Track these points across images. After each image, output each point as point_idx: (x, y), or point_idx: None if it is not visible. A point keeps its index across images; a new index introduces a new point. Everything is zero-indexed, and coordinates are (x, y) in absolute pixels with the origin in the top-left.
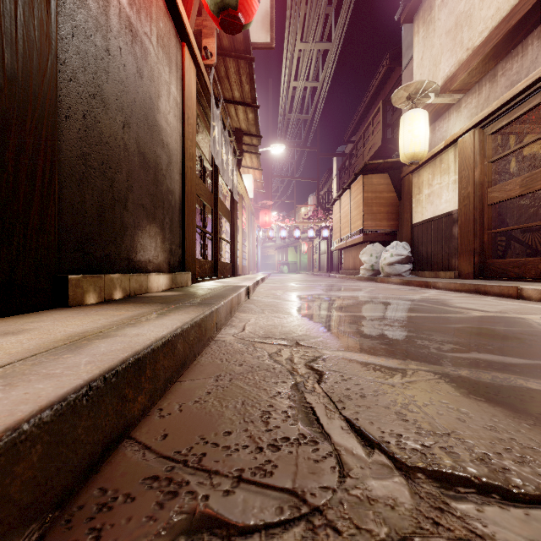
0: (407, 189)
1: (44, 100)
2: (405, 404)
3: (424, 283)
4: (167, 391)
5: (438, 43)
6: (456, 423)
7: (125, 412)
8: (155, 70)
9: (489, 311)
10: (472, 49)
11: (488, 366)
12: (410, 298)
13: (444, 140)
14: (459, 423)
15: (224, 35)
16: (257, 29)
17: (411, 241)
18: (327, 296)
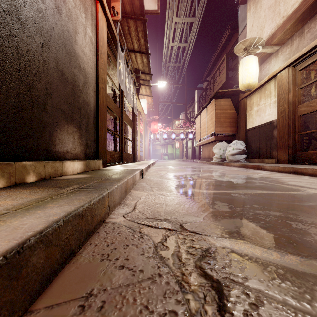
0: (242, 108)
1: None
2: None
3: (256, 166)
4: None
5: (263, 15)
6: None
7: None
8: (73, 12)
9: None
10: (287, 16)
11: None
12: (252, 177)
13: (267, 76)
14: None
15: (126, 3)
16: (148, 1)
17: (245, 140)
18: (195, 175)
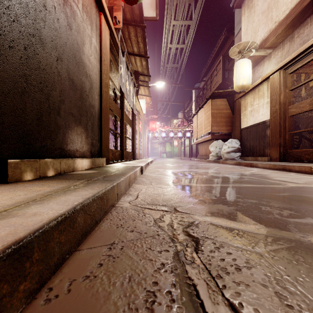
0: (237, 108)
1: None
2: (280, 280)
3: (249, 164)
4: (64, 263)
5: (257, 19)
6: None
7: None
8: (81, 26)
9: (298, 183)
10: (278, 22)
11: None
12: (243, 174)
13: (260, 78)
14: None
15: (127, 11)
16: (147, 8)
17: (240, 139)
18: (191, 172)
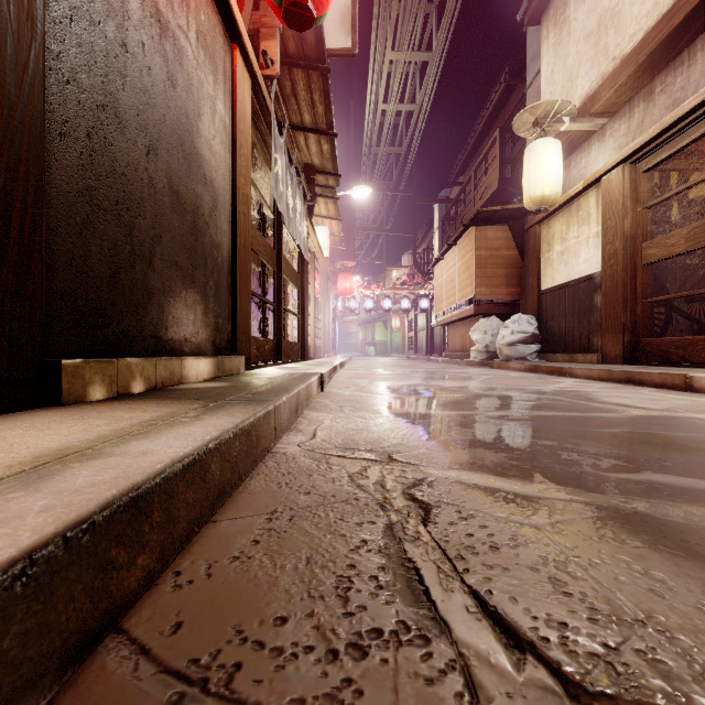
0: (532, 245)
1: (24, 106)
2: (562, 563)
3: (557, 370)
4: (193, 539)
5: (574, 51)
6: (651, 600)
7: (110, 587)
8: (195, 79)
9: (651, 408)
10: (621, 58)
11: (673, 495)
12: (540, 390)
13: (582, 180)
14: (655, 600)
15: (290, 37)
16: (334, 30)
17: (538, 313)
18: (428, 387)
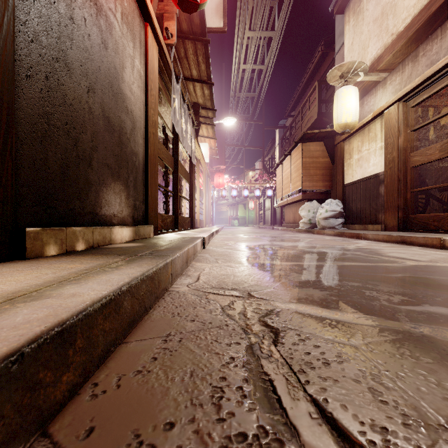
0: (339, 155)
1: None
2: (376, 375)
3: (355, 235)
4: (109, 357)
5: (366, 30)
6: (447, 408)
7: (38, 402)
8: (120, 44)
9: (420, 260)
10: (397, 34)
11: (447, 322)
12: (346, 248)
13: (371, 113)
14: None
15: (183, 19)
16: (212, 15)
17: (343, 199)
18: (273, 246)
